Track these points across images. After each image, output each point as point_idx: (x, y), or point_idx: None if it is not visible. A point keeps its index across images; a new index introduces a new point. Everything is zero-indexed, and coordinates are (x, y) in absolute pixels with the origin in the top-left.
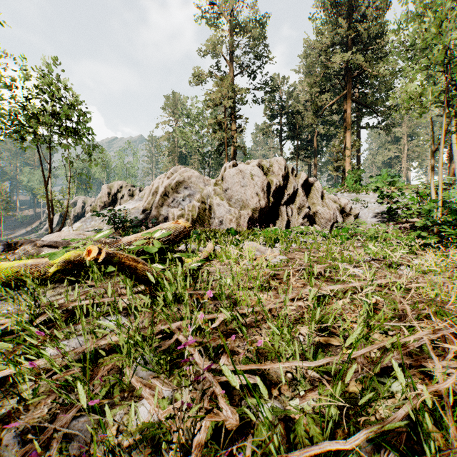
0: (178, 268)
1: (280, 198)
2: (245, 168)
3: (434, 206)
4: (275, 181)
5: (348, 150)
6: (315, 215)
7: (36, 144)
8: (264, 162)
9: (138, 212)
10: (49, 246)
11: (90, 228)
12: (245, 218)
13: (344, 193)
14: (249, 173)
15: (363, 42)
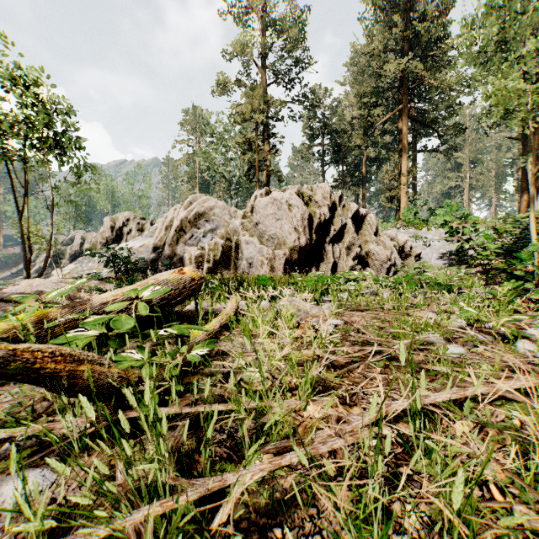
0: (146, 386)
1: (325, 234)
2: (280, 196)
3: None
4: (319, 212)
5: (404, 177)
6: (367, 255)
7: (7, 162)
8: (305, 189)
9: (148, 251)
10: (10, 301)
11: (86, 271)
12: (281, 259)
13: (401, 228)
14: (286, 203)
15: (421, 47)
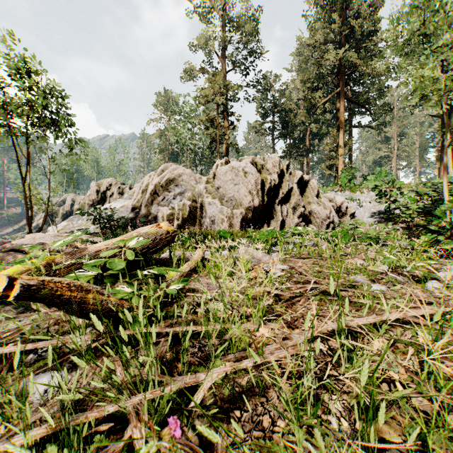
0: (140, 307)
1: (275, 196)
2: (238, 165)
3: (452, 206)
4: (270, 178)
5: (341, 148)
6: (310, 214)
7: (13, 138)
8: (258, 159)
9: (127, 210)
10: (18, 250)
11: (76, 228)
12: (238, 217)
13: (338, 191)
14: (242, 171)
15: (356, 40)
